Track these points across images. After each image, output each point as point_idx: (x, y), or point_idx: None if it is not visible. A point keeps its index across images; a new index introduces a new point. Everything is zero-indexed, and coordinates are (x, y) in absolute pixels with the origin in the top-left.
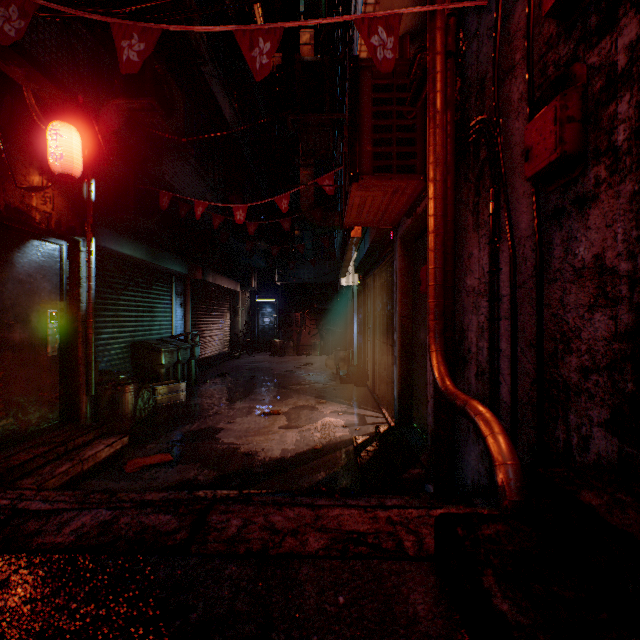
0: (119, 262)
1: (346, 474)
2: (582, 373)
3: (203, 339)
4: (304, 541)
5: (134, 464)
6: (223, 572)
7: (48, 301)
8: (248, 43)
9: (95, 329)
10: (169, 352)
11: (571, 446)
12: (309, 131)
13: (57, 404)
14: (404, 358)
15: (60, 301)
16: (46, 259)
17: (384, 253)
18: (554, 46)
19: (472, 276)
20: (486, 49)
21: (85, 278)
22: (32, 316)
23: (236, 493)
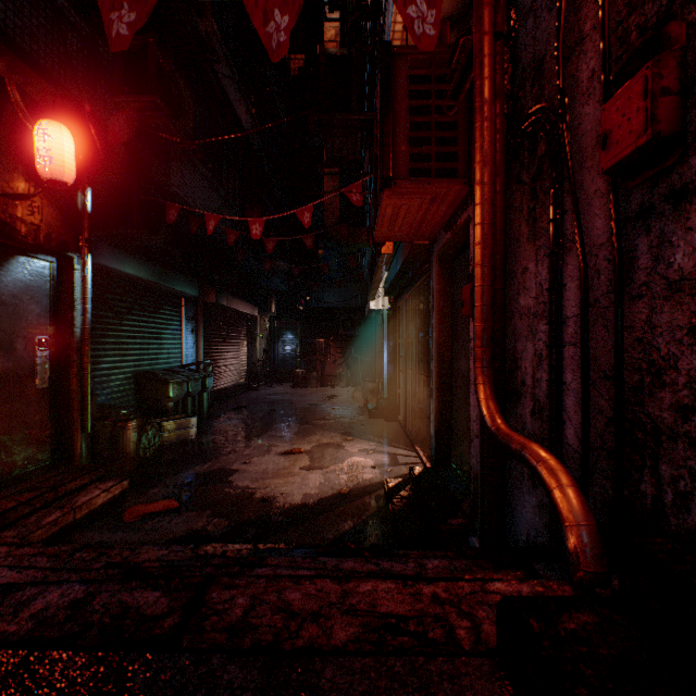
0: (121, 283)
1: (376, 523)
2: (680, 413)
3: (217, 369)
4: (328, 629)
5: (134, 512)
6: (221, 677)
7: (36, 326)
8: (261, 15)
9: (93, 358)
10: (178, 383)
11: (663, 504)
12: (334, 134)
13: (47, 443)
14: (442, 390)
15: (51, 326)
16: (34, 278)
17: (418, 272)
18: (639, 6)
19: (527, 295)
20: (545, 24)
21: (80, 300)
22: (17, 343)
23: (249, 549)
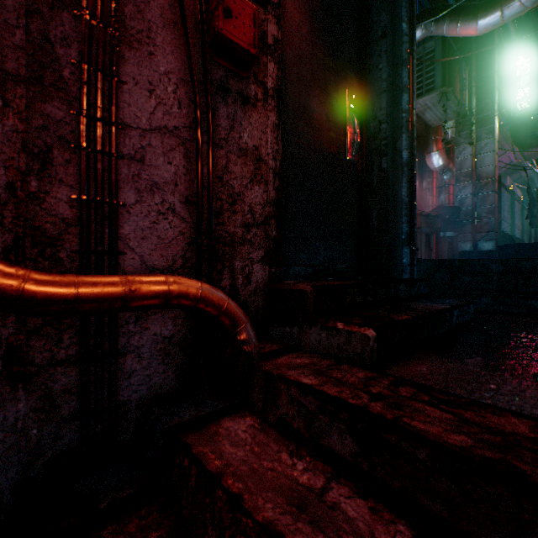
0: None
1: None
2: (247, 228)
3: None
4: (537, 431)
5: None
6: None
7: None
8: None
9: None
10: None
11: (238, 287)
12: None
13: None
14: None
15: None
16: None
17: None
18: None
19: None
20: None
21: None
22: None
23: None
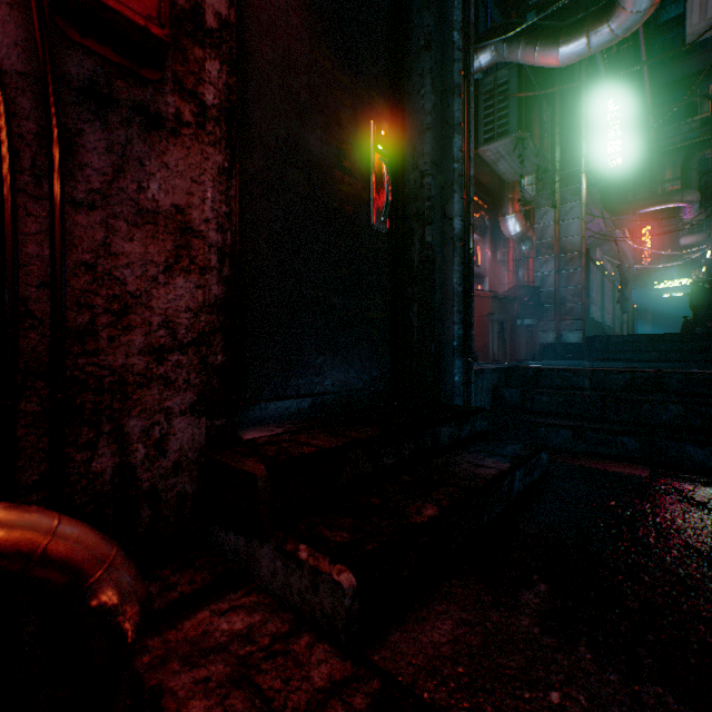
0: None
1: None
2: (157, 355)
3: None
4: None
5: None
6: None
7: None
8: None
9: None
10: None
11: (135, 466)
12: None
13: None
14: None
15: None
16: None
17: None
18: None
19: None
20: None
21: None
22: None
23: None
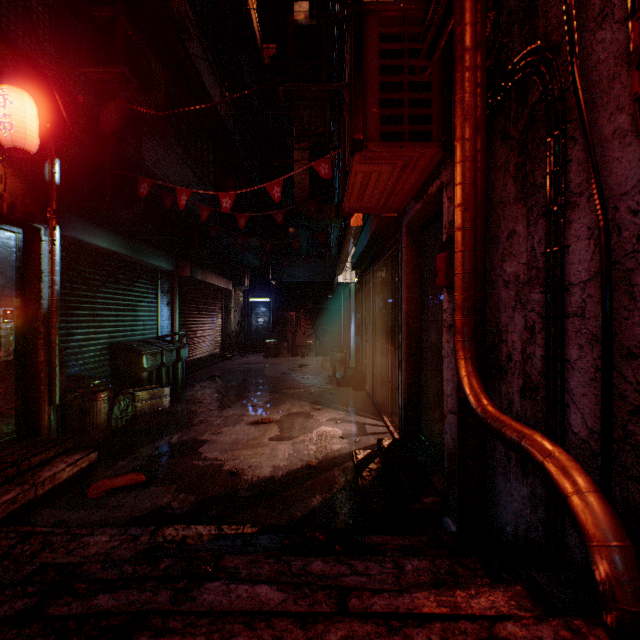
0: (96, 256)
1: (346, 498)
2: None
3: (192, 340)
4: None
5: (99, 487)
6: None
7: (1, 297)
8: None
9: (67, 329)
10: (152, 354)
11: None
12: (303, 106)
13: (12, 416)
14: (410, 362)
15: (16, 297)
16: None
17: (386, 246)
18: None
19: (514, 261)
20: None
21: (47, 271)
22: None
23: (211, 534)
